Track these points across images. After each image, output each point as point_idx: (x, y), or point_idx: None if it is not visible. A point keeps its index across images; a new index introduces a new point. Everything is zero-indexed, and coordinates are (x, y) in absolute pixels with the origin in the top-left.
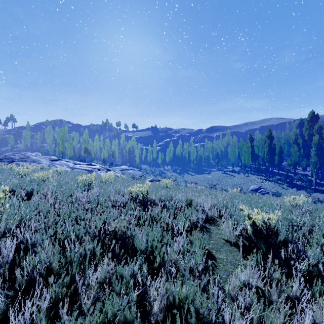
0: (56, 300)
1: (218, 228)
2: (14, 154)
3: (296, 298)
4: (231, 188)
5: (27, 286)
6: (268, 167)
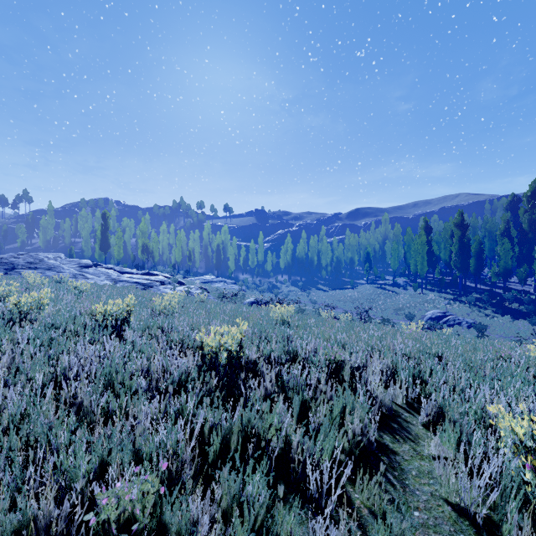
0: None
1: (418, 451)
2: (18, 255)
3: None
4: (392, 315)
5: None
6: (456, 278)
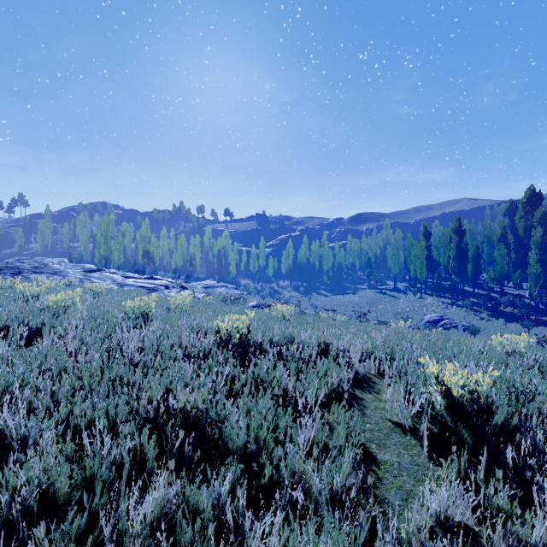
0: None
1: (378, 398)
2: (23, 260)
3: None
4: (392, 319)
5: None
6: (455, 283)
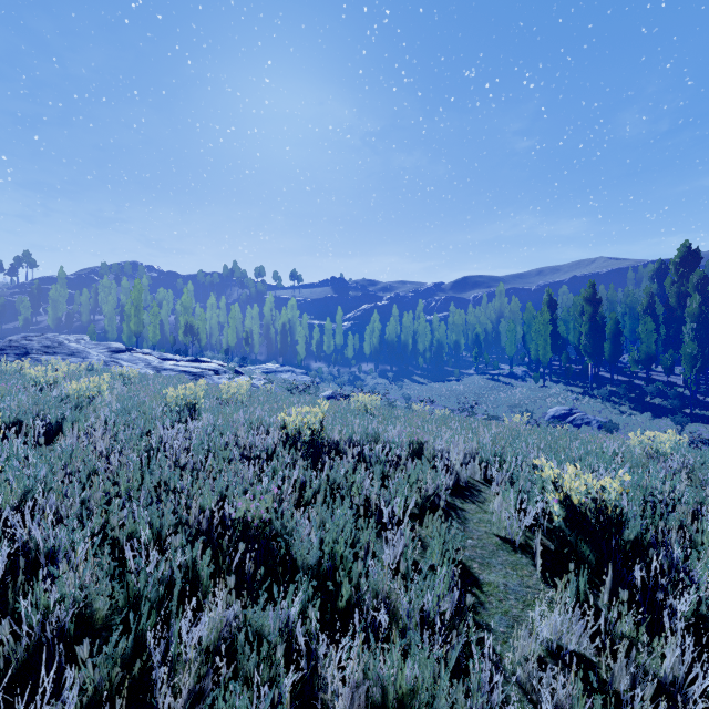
0: (98, 700)
1: (483, 509)
2: (31, 337)
3: (676, 685)
4: (507, 413)
5: (30, 661)
6: (588, 367)
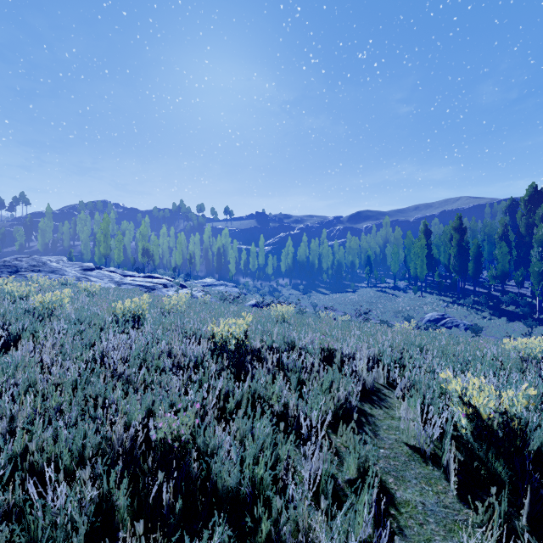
0: None
1: (390, 414)
2: (21, 258)
3: None
4: (392, 317)
5: None
6: (455, 281)
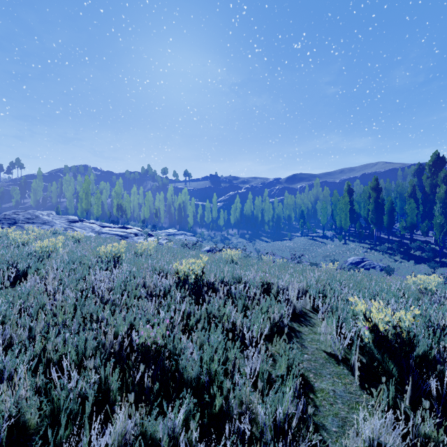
0: None
1: (314, 331)
2: (18, 212)
3: None
4: (321, 261)
5: None
6: (373, 231)
